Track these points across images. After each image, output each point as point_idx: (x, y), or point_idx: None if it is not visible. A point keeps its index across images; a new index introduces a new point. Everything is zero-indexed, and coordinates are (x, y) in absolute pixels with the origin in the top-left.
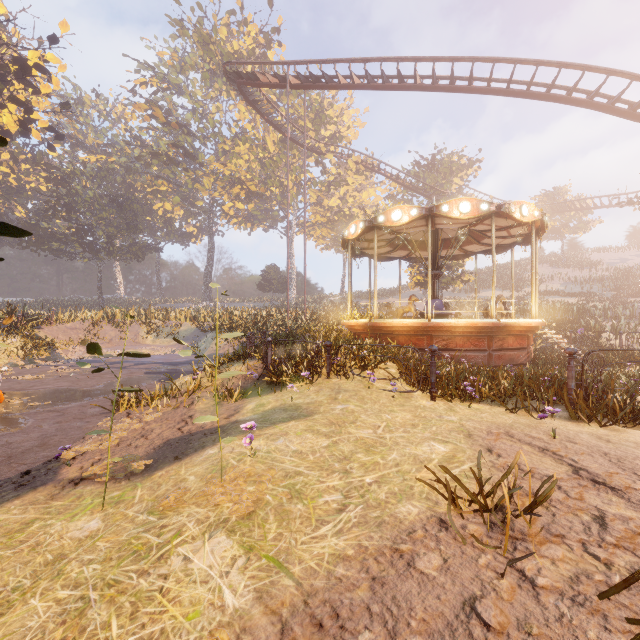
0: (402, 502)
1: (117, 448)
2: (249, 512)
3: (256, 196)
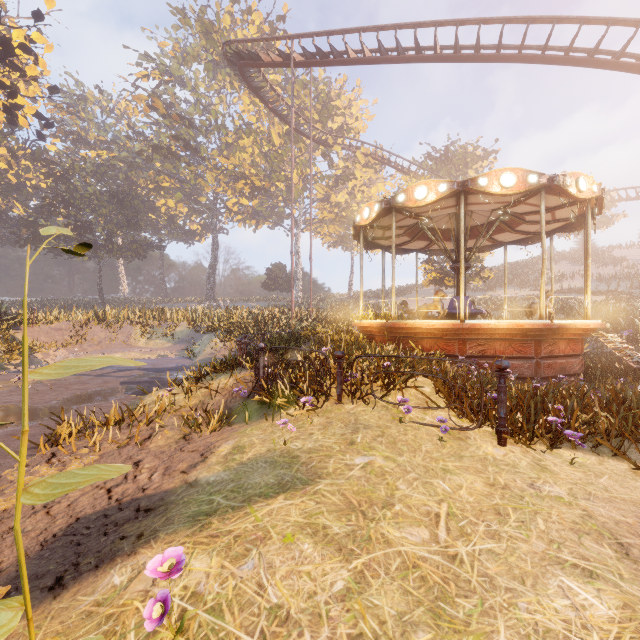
0: None
1: None
2: None
3: (261, 191)
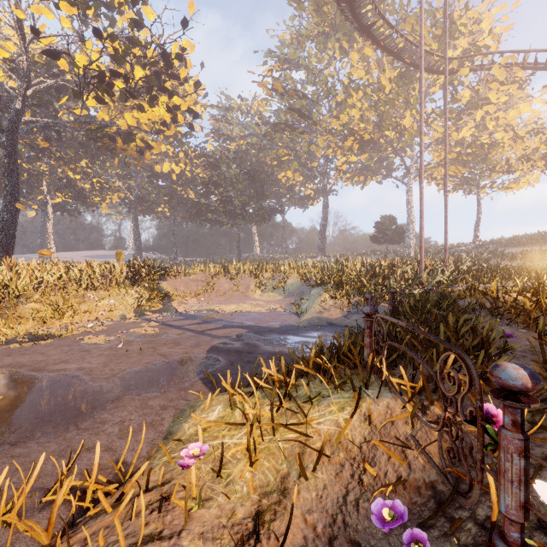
0: None
1: None
2: None
3: (369, 144)
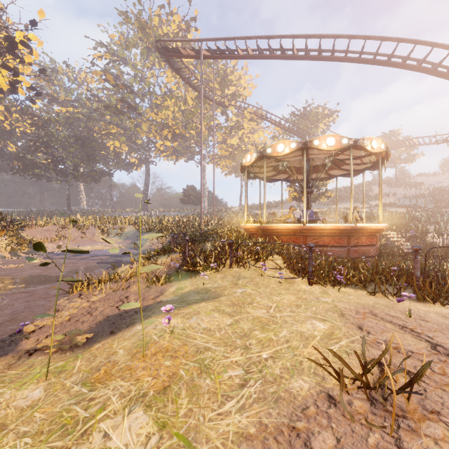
0: (294, 377)
1: (68, 323)
2: (165, 386)
3: (179, 136)
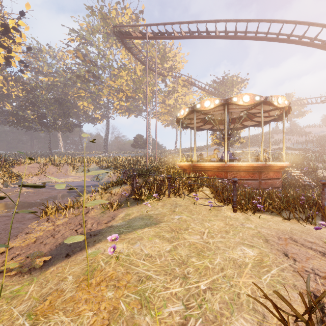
0: (234, 315)
1: (33, 245)
2: (104, 325)
3: (131, 98)
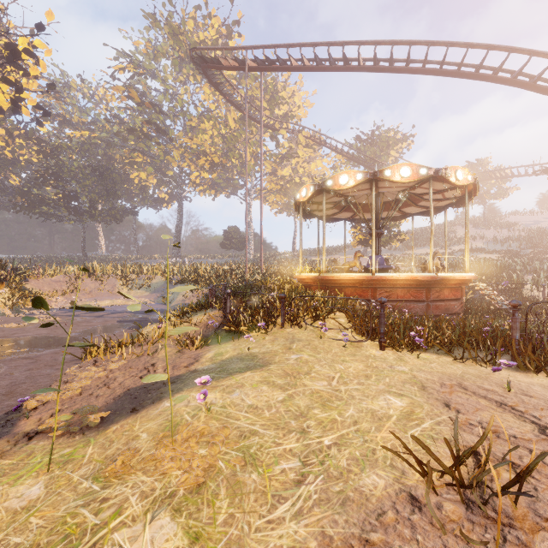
0: (366, 471)
1: (79, 397)
2: (199, 483)
3: (219, 166)
